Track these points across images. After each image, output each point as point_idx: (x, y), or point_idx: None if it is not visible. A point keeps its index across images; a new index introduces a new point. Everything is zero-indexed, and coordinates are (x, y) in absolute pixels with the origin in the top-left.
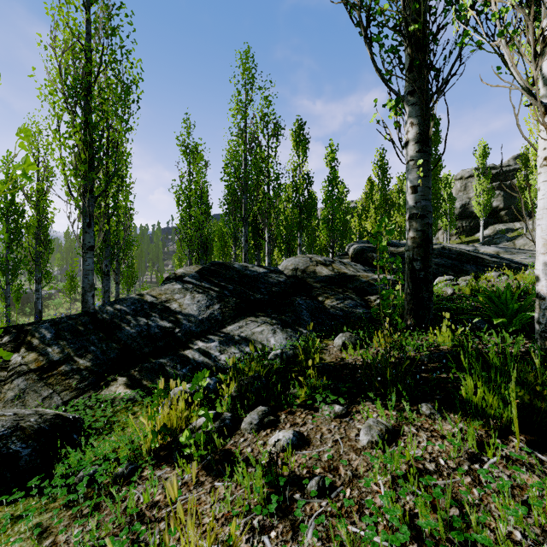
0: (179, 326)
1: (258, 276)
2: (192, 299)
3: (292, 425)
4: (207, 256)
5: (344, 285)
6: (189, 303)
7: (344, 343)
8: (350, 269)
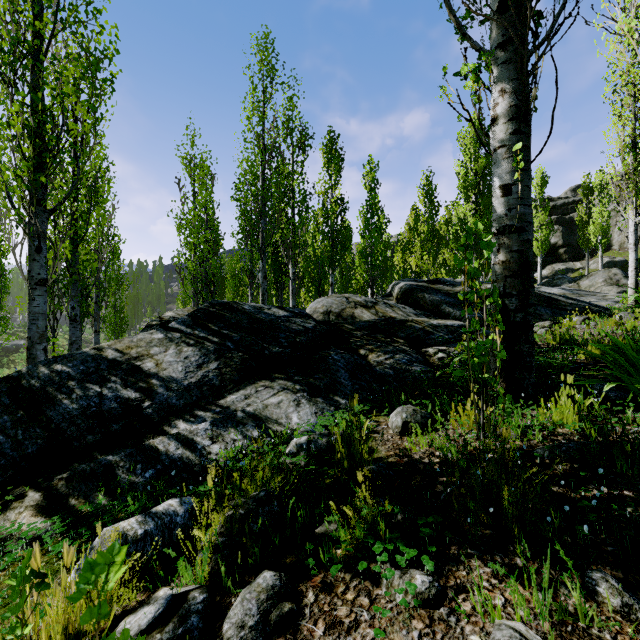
0: (150, 398)
1: (277, 321)
2: (177, 354)
3: (329, 626)
4: (213, 297)
5: (392, 334)
6: (171, 361)
7: (406, 422)
8: (399, 313)
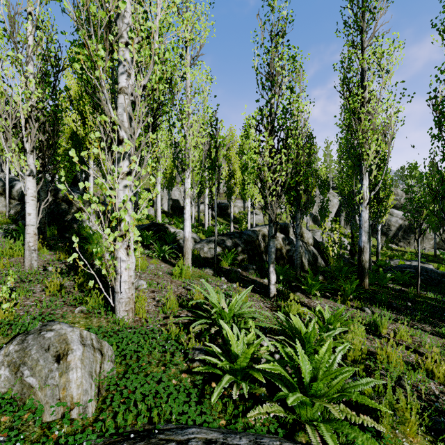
0: None
1: None
2: None
3: None
4: None
5: None
6: None
7: None
8: None
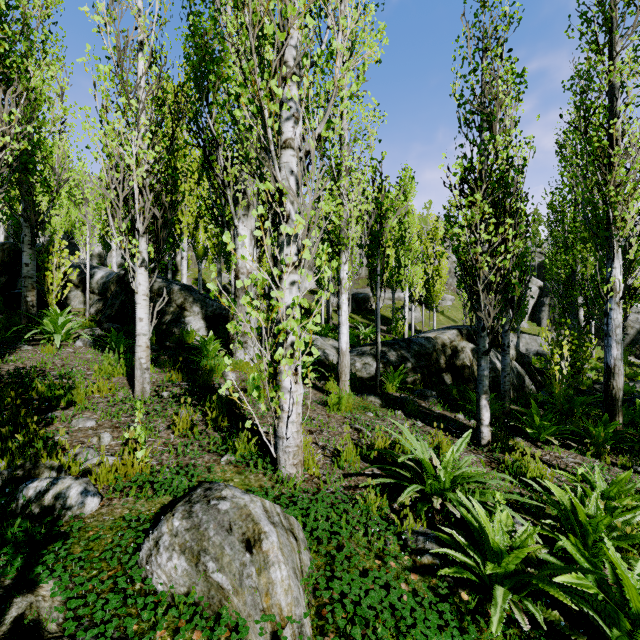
0: None
1: None
2: None
3: (83, 444)
4: None
5: None
6: None
7: None
8: None
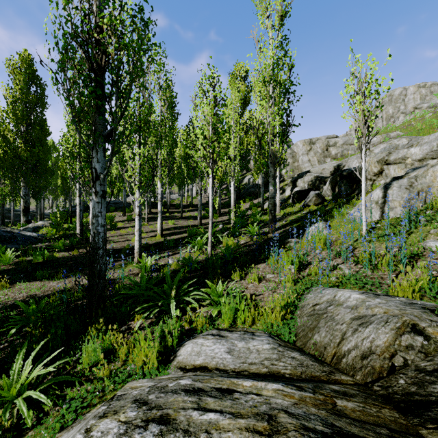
0: None
1: None
2: None
3: None
4: None
5: None
6: None
7: None
8: None
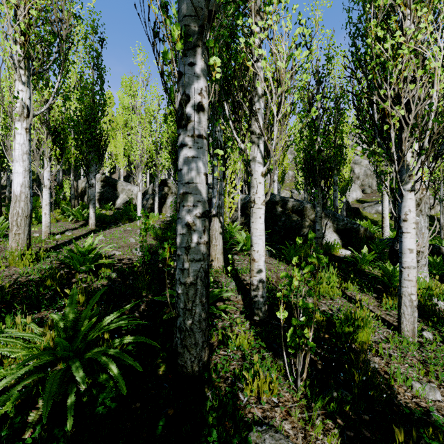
0: None
1: None
2: None
3: None
4: None
5: None
6: None
7: None
8: None
